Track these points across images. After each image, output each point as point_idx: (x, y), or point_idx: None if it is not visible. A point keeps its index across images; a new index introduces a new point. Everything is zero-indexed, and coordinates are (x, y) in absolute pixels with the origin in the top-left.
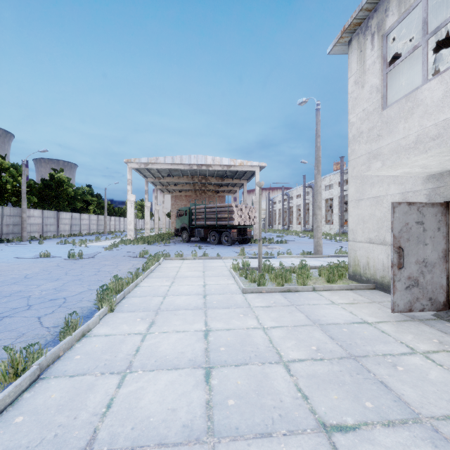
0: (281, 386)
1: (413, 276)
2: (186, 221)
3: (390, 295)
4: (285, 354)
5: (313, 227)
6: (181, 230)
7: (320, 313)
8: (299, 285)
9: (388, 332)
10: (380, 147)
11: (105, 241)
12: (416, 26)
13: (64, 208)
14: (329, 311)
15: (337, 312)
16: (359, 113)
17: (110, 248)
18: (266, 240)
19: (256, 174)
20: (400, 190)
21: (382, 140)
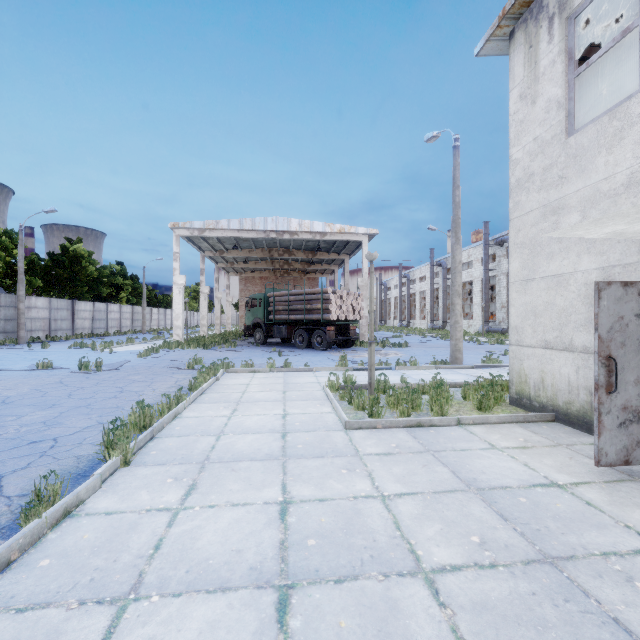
0: (425, 633)
1: (632, 405)
2: (261, 315)
3: (582, 432)
4: (424, 553)
5: (444, 323)
6: (253, 328)
7: (476, 466)
8: (435, 415)
9: (598, 504)
10: (563, 196)
11: (141, 344)
12: (615, 9)
13: (82, 295)
14: (489, 462)
15: (502, 464)
16: (528, 144)
17: (146, 355)
18: (378, 343)
19: (364, 245)
20: (599, 263)
21: (567, 185)
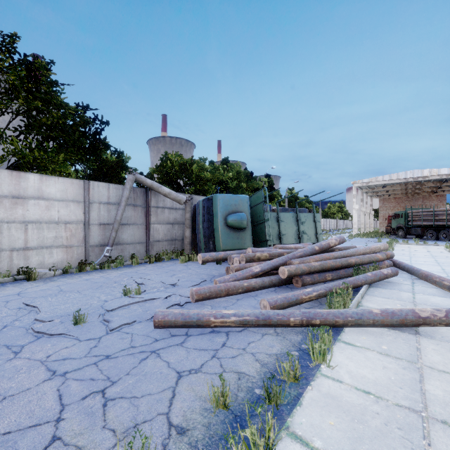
0: None
1: None
2: (402, 222)
3: None
4: None
5: None
6: (397, 229)
7: None
8: None
9: None
10: None
11: (334, 235)
12: None
13: None
14: None
15: None
16: None
17: (351, 238)
18: None
19: None
20: None
21: None
